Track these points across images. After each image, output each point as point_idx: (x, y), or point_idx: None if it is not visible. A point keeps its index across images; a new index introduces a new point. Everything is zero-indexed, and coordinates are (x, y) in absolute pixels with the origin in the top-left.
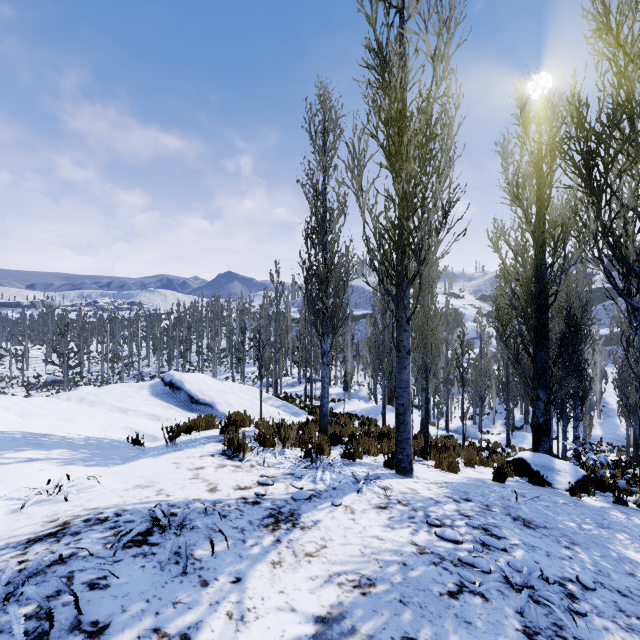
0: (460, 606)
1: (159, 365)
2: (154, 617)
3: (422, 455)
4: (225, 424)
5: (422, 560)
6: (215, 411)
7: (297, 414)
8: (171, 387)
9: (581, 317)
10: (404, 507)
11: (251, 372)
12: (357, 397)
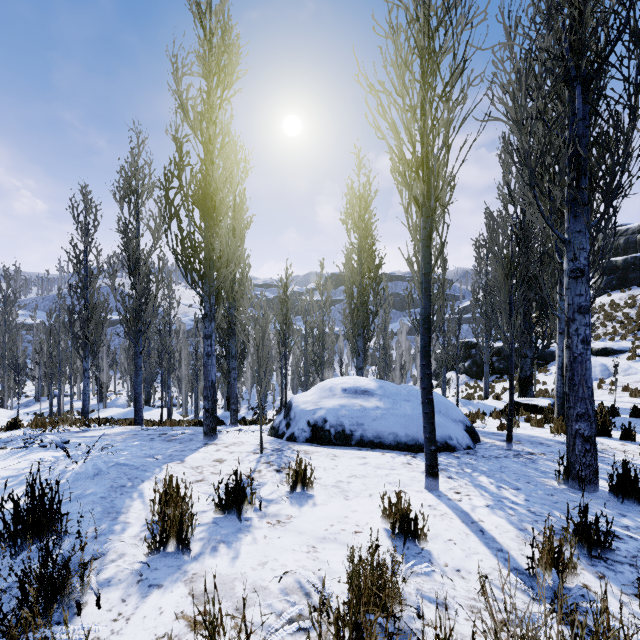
0: (140, 431)
1: None
2: (62, 434)
3: (159, 425)
4: (11, 424)
5: (133, 430)
6: None
7: None
8: None
9: (248, 339)
10: (133, 428)
11: None
12: (114, 406)
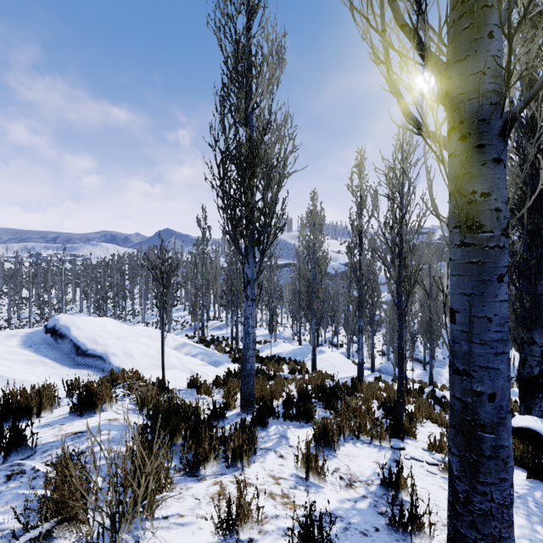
0: None
1: (90, 311)
2: None
3: (394, 432)
4: (3, 433)
5: None
6: (107, 365)
7: (218, 363)
8: (53, 334)
9: None
10: None
11: (181, 316)
12: (281, 338)
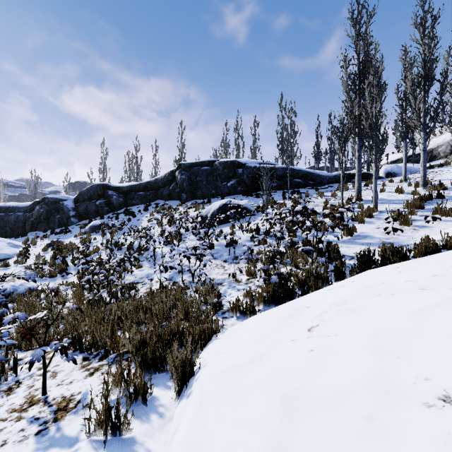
0: None
1: None
2: None
3: None
4: None
5: None
6: None
7: None
8: None
9: None
10: None
11: None
12: None
